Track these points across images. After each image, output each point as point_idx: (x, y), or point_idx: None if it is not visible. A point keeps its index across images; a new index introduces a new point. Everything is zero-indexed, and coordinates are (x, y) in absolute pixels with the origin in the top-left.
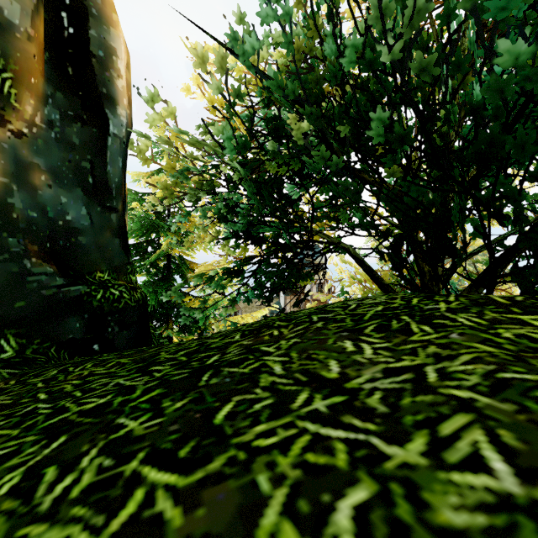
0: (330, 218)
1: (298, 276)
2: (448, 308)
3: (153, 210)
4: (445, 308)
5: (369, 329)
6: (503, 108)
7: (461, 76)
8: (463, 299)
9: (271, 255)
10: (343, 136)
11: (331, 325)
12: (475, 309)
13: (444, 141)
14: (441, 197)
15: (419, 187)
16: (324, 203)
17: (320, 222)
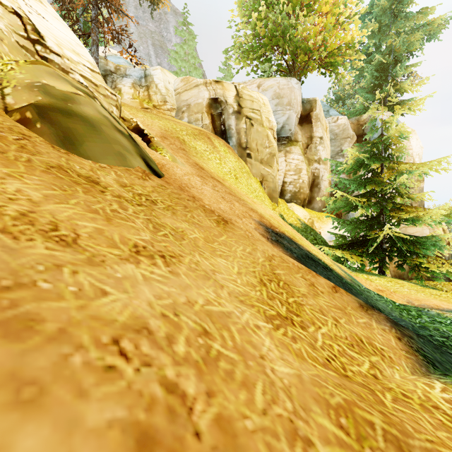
0: None
1: None
2: None
3: None
4: None
5: None
6: None
7: None
8: None
9: None
10: None
11: None
12: None
13: None
14: None
15: None
16: None
17: None
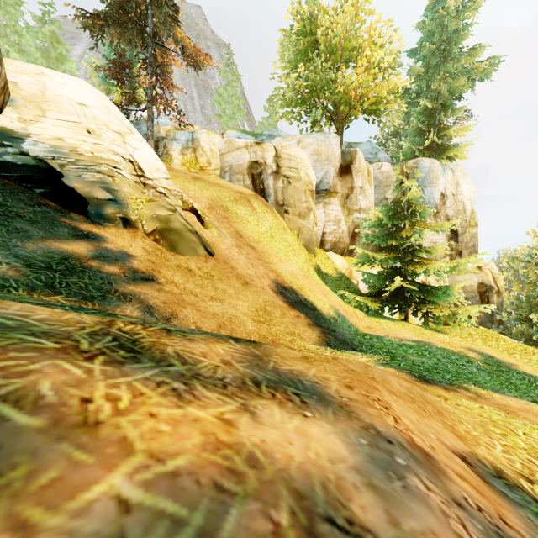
0: None
1: None
2: None
3: None
4: None
5: None
6: None
7: None
8: None
9: None
10: None
11: None
12: None
13: None
14: None
15: None
16: None
17: None
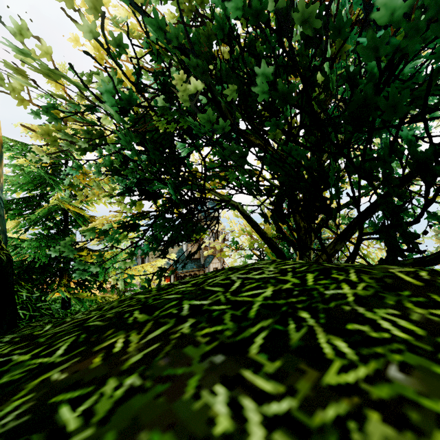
0: (222, 178)
1: (192, 230)
2: (357, 297)
3: (47, 163)
4: (352, 297)
5: (257, 346)
6: (380, 74)
7: (339, 44)
8: (367, 278)
9: (168, 211)
10: (231, 98)
11: (202, 332)
12: (391, 299)
13: (321, 109)
14: (317, 161)
15: (298, 151)
16: (216, 164)
17: (212, 181)
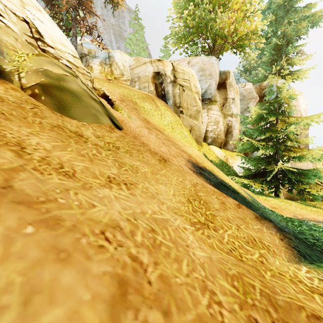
0: None
1: None
2: None
3: None
4: None
5: None
6: None
7: None
8: None
9: None
10: None
11: None
12: None
13: None
14: None
15: None
16: None
17: None
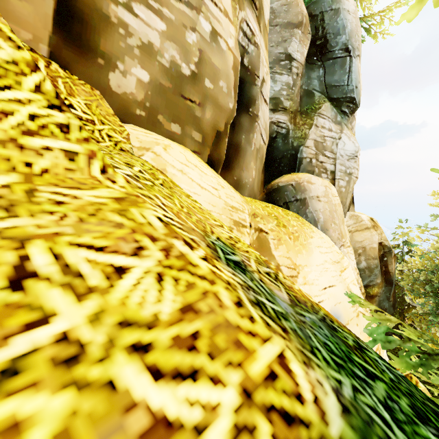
0: None
1: None
2: None
3: None
4: None
5: None
6: None
7: None
8: None
9: None
10: None
11: None
12: None
13: None
14: None
15: None
16: None
17: None
